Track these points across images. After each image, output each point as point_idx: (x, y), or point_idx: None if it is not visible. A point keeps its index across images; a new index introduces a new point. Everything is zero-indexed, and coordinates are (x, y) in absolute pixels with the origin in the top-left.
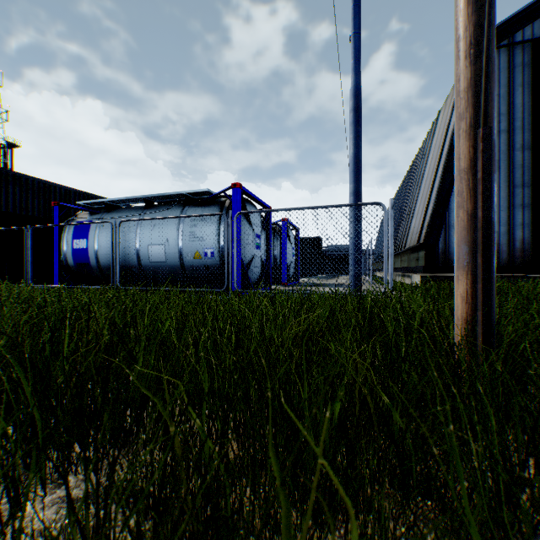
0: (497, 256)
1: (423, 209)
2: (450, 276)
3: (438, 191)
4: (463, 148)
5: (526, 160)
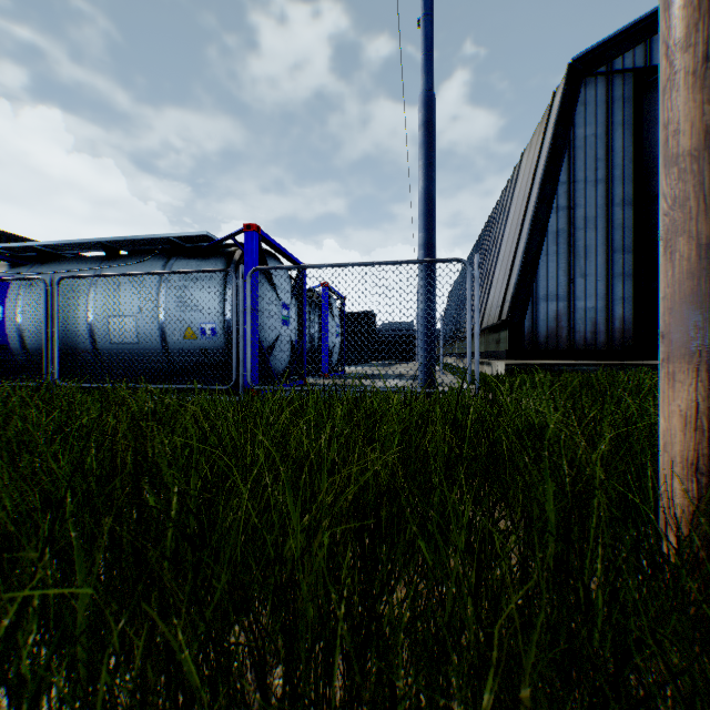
0: (594, 337)
1: (504, 277)
2: (543, 363)
3: (524, 253)
4: (688, 107)
5: (626, 219)
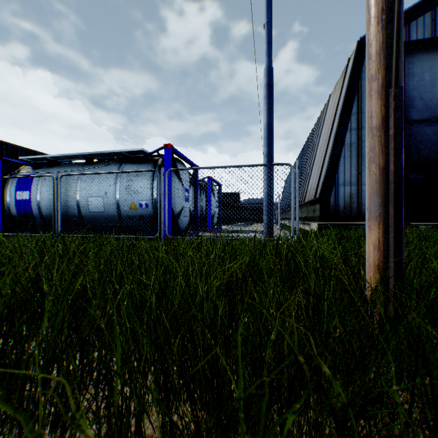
0: None
1: (318, 171)
2: (340, 224)
3: (330, 157)
4: (375, 106)
5: None
